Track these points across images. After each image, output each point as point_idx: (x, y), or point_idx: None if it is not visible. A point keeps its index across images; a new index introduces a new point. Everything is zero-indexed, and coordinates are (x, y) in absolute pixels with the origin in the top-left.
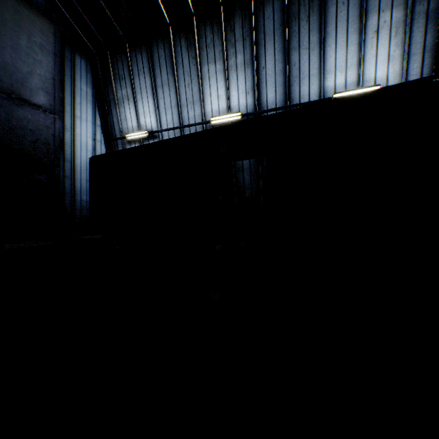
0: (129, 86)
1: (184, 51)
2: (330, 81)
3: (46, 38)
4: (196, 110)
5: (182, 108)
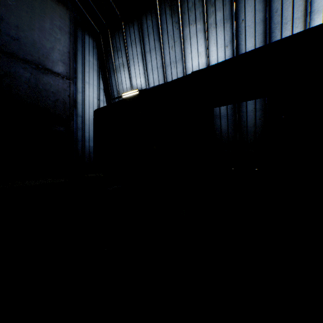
0: (124, 55)
1: (169, 18)
2: (317, 21)
3: (63, 21)
4: (178, 67)
5: (166, 68)
